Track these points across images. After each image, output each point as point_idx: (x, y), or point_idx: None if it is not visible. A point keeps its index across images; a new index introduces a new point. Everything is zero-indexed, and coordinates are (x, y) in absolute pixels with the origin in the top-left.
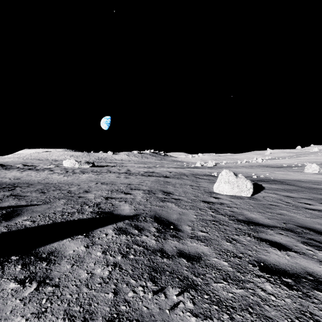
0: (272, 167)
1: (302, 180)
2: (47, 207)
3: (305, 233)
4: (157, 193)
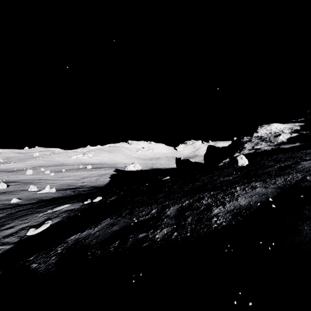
0: (7, 172)
1: (24, 179)
2: None
3: (21, 190)
4: None
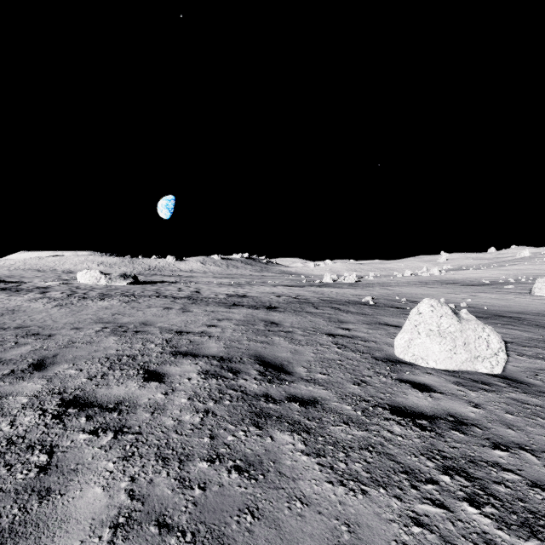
0: (465, 285)
1: None
2: None
3: None
4: (244, 371)
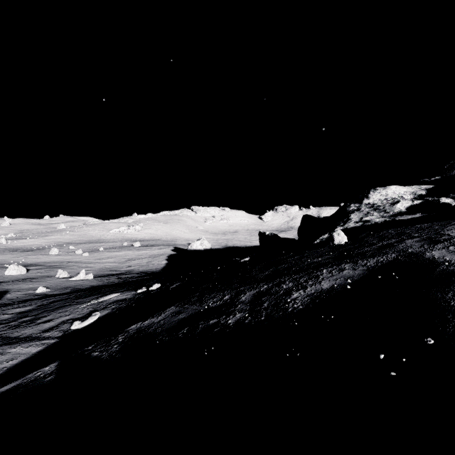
0: (23, 251)
1: (47, 261)
2: None
3: (46, 277)
4: None
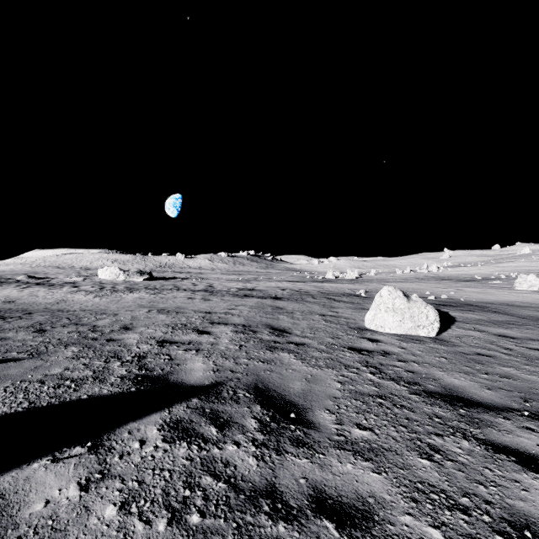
0: (457, 281)
1: (515, 303)
2: (34, 364)
3: None
4: (260, 331)
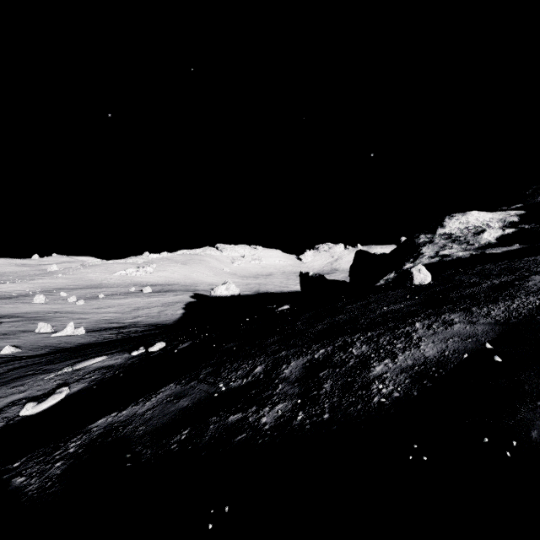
0: None
1: (29, 312)
2: None
3: (22, 332)
4: None
